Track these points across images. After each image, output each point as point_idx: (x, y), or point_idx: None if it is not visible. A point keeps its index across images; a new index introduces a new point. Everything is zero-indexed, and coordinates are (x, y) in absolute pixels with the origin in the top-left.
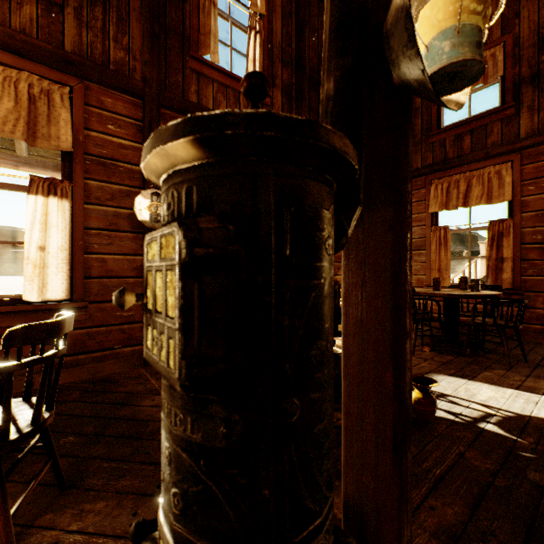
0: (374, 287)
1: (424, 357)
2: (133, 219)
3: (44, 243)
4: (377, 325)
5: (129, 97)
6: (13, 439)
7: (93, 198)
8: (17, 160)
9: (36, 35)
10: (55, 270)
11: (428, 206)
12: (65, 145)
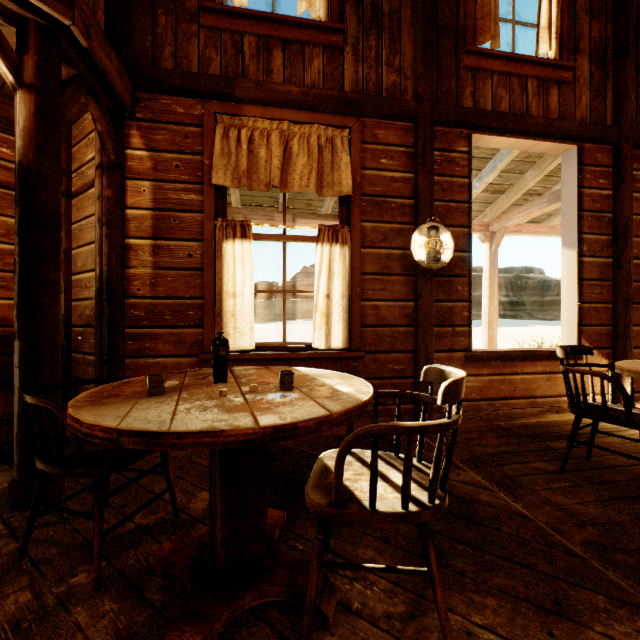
0: None
1: None
2: (403, 260)
3: (329, 291)
4: None
5: (400, 123)
6: (438, 503)
7: (367, 241)
8: (279, 215)
9: (322, 85)
10: (337, 318)
11: None
12: (346, 190)
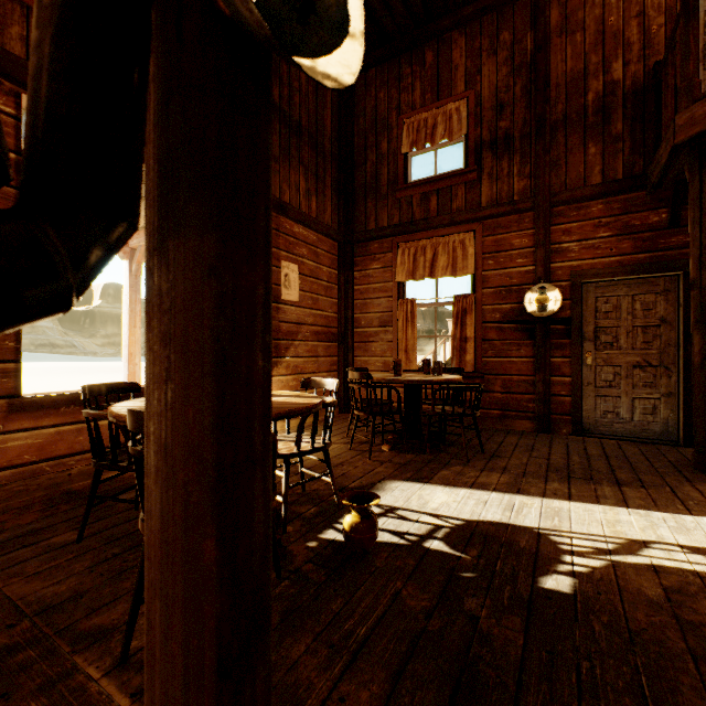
0: (182, 383)
1: (382, 459)
2: None
3: None
4: (188, 453)
5: None
6: None
7: None
8: None
9: None
10: None
11: (395, 275)
12: None
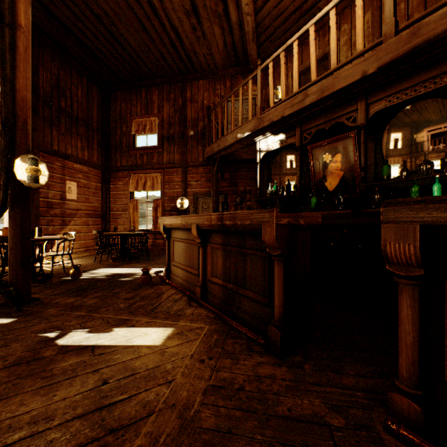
0: (15, 227)
1: (106, 264)
2: None
3: None
4: (16, 236)
5: None
6: None
7: None
8: None
9: None
10: None
11: (129, 188)
12: None
